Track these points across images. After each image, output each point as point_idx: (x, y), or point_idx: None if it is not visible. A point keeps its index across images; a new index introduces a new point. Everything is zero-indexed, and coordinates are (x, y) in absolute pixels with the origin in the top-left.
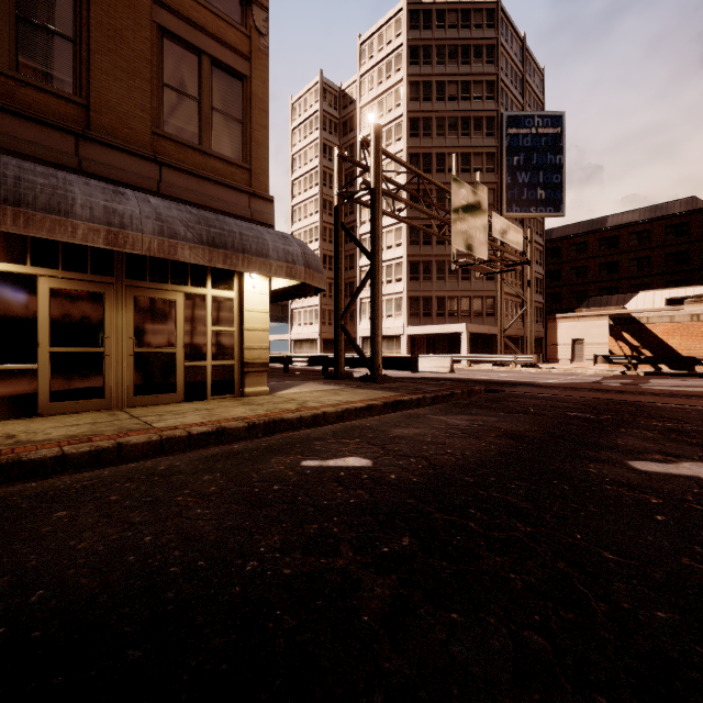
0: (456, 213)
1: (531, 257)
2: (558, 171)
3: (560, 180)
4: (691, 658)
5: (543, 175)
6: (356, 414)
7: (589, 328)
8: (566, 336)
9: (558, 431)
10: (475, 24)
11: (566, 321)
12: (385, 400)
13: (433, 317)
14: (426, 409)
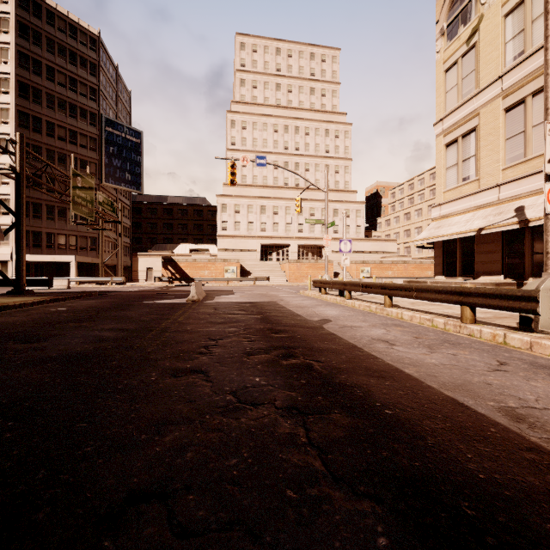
0: (75, 191)
1: (121, 219)
2: (139, 166)
3: (140, 172)
4: (136, 310)
5: (130, 165)
6: (38, 304)
7: (155, 262)
8: (143, 266)
9: (128, 300)
10: (81, 41)
11: (143, 257)
12: (49, 298)
13: (43, 248)
14: (73, 300)
